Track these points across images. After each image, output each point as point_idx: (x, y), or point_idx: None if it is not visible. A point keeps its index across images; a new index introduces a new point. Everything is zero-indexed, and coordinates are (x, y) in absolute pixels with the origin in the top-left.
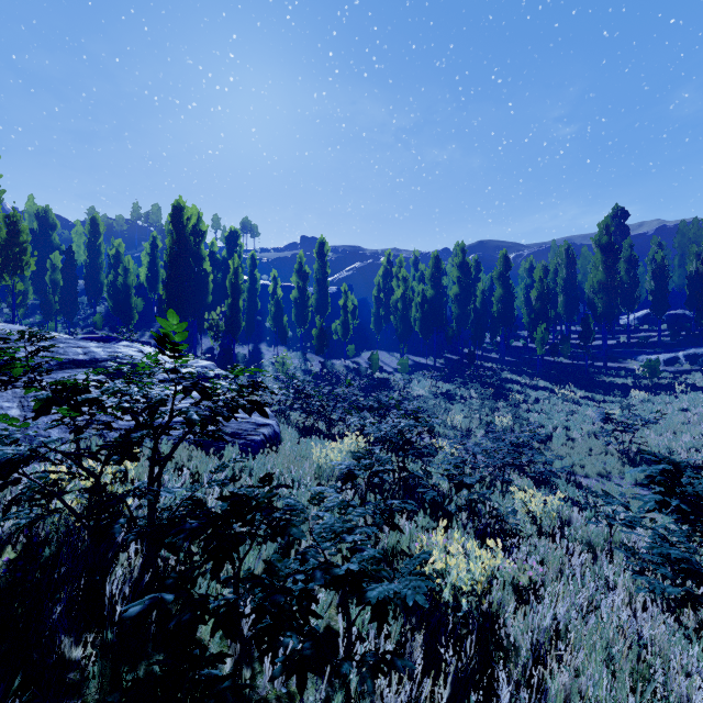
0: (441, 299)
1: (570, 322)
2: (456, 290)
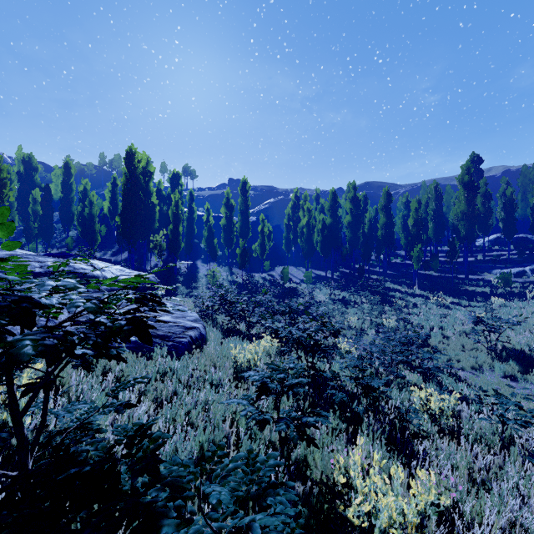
0: (337, 225)
1: (438, 243)
2: (349, 219)
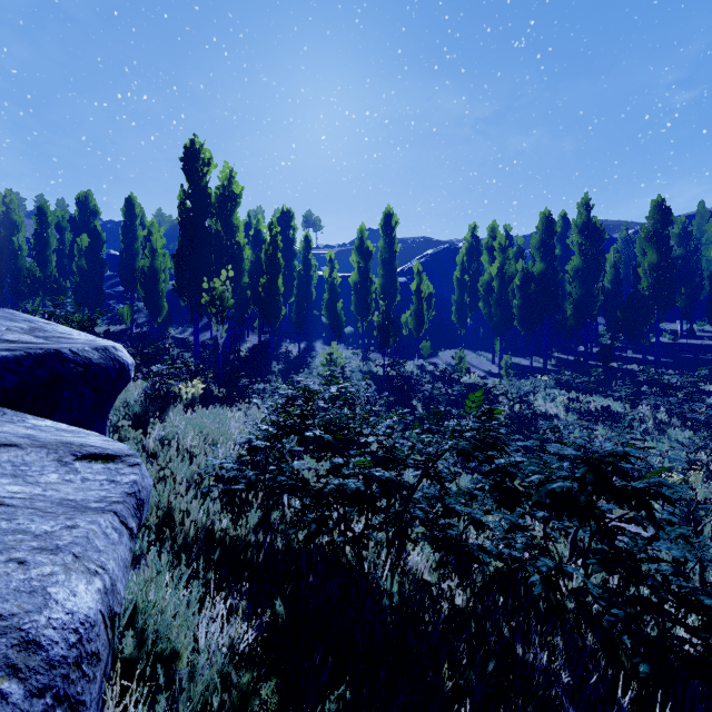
0: (554, 275)
1: None
2: (576, 262)
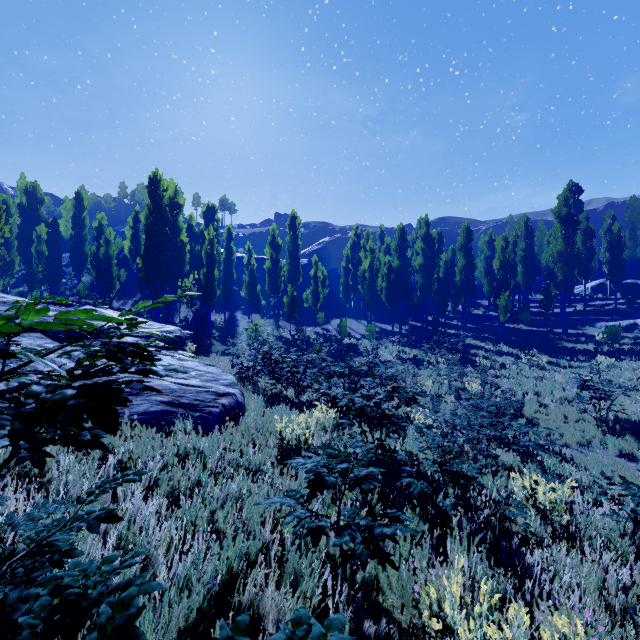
0: (406, 269)
1: (529, 291)
2: (420, 261)
